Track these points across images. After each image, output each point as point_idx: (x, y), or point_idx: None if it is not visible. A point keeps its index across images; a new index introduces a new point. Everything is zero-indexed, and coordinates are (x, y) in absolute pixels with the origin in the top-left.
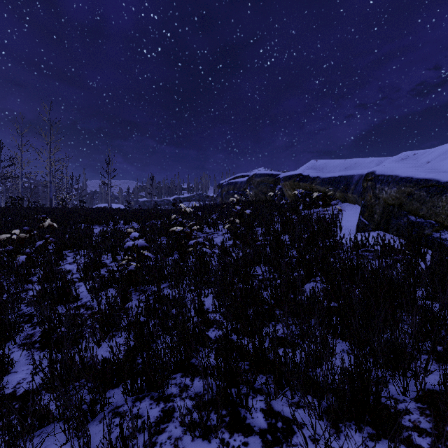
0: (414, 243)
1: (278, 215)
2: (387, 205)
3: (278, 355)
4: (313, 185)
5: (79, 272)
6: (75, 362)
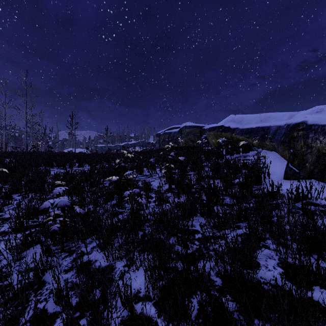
0: None
1: (206, 160)
2: (321, 154)
3: None
4: (233, 135)
5: (10, 224)
6: None
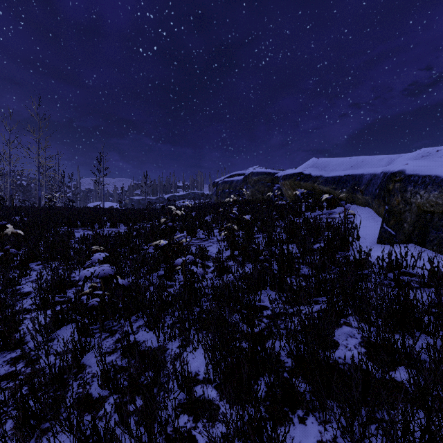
0: None
1: (279, 218)
2: (422, 212)
3: None
4: (315, 185)
5: (34, 299)
6: None
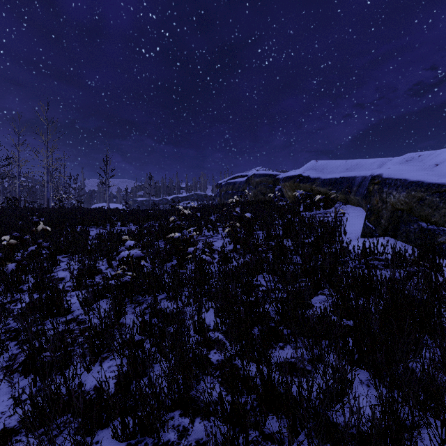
0: (428, 252)
1: (279, 218)
2: (395, 210)
3: (294, 399)
4: (313, 186)
5: (72, 281)
6: (59, 395)
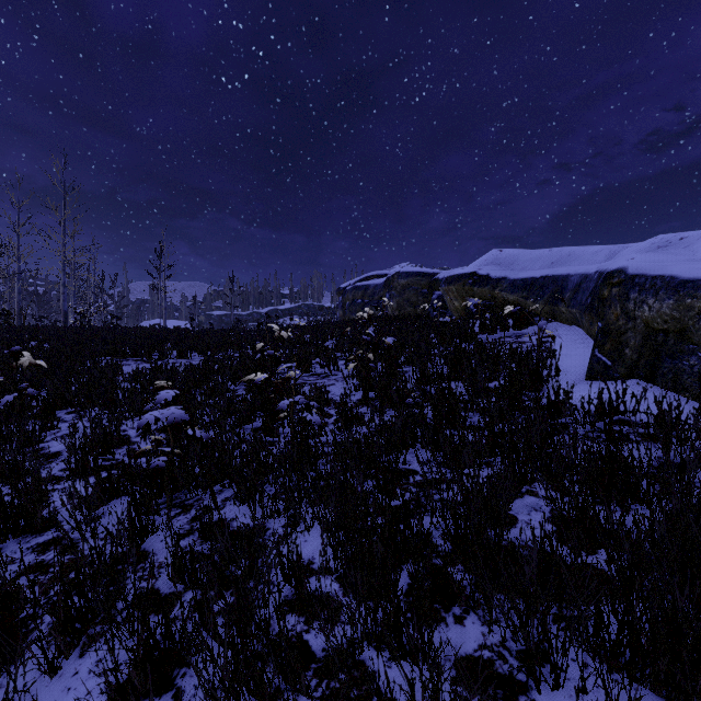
0: None
1: (440, 344)
2: (652, 332)
3: None
4: (496, 292)
5: (67, 462)
6: None
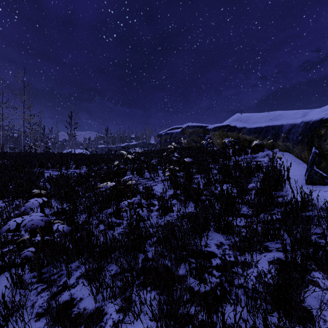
0: None
1: (212, 161)
2: None
3: None
4: (240, 135)
5: None
6: None
